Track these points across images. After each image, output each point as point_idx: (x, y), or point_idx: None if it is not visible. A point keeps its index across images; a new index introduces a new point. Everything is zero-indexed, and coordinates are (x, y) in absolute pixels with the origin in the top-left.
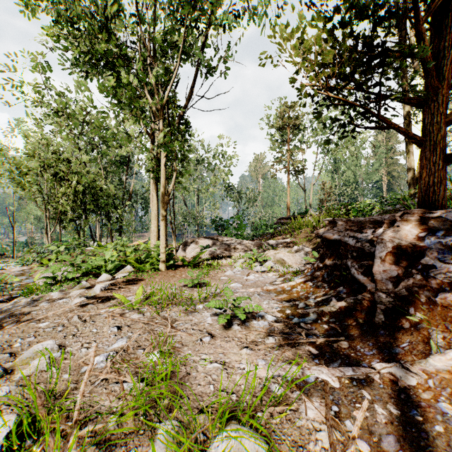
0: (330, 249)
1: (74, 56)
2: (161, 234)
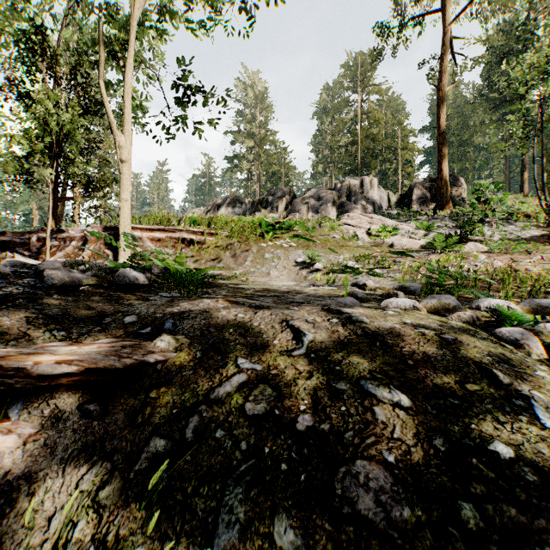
0: (3, 247)
1: None
2: None
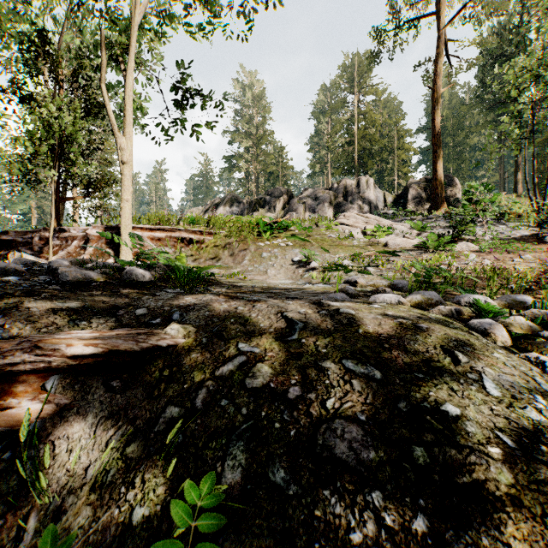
0: (6, 246)
1: None
2: None
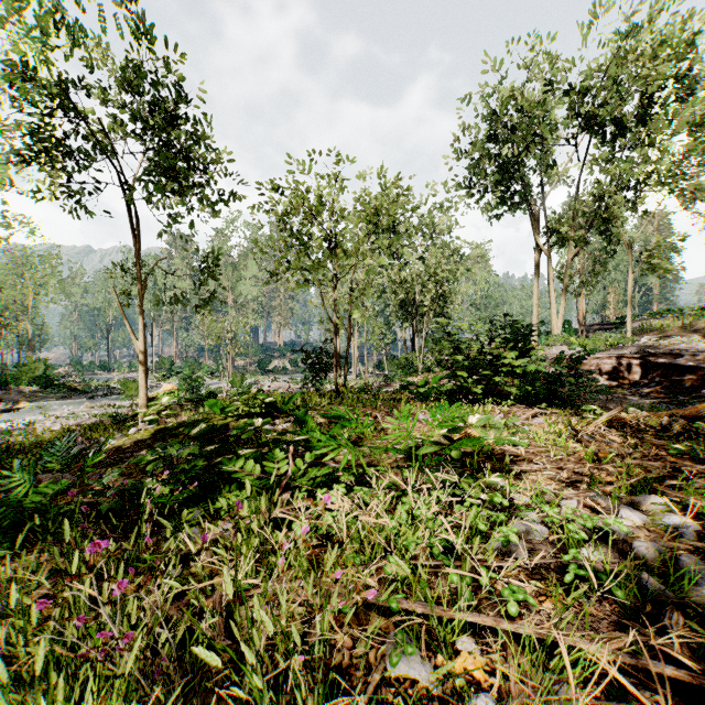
0: None
1: (496, 190)
2: (628, 323)
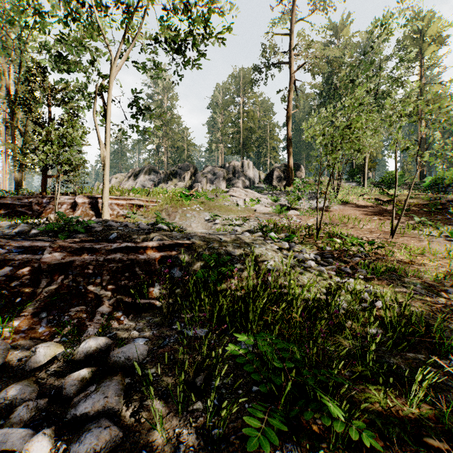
0: (4, 207)
1: None
2: None
